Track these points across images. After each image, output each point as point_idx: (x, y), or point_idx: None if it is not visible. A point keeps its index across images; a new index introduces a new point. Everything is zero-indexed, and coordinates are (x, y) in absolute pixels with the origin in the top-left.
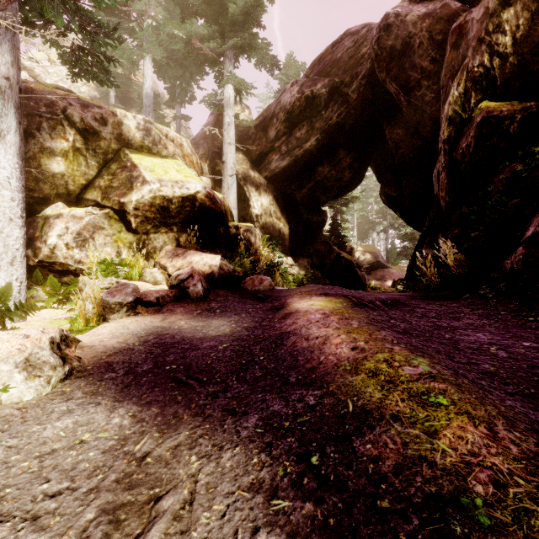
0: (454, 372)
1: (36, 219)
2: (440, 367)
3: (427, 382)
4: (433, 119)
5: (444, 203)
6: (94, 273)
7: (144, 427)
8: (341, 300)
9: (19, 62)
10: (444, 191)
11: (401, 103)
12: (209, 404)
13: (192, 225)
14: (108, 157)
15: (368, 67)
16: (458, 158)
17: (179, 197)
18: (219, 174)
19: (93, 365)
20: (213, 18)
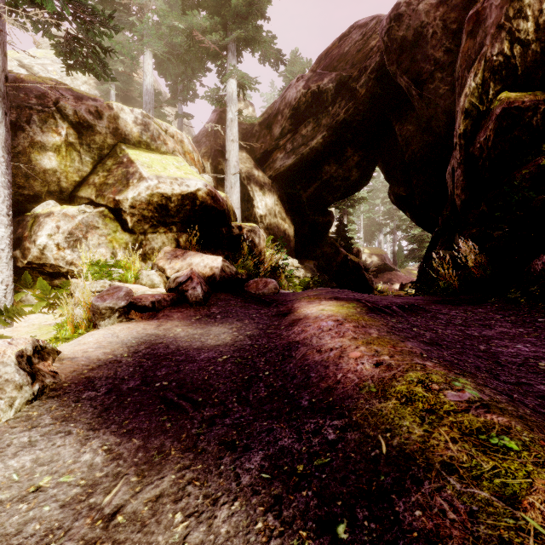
0: (508, 398)
1: (26, 218)
2: (490, 391)
3: (481, 414)
4: (447, 113)
5: (459, 201)
6: (84, 275)
7: (120, 467)
8: (354, 305)
9: (5, 48)
10: (459, 189)
11: (412, 97)
12: (203, 434)
13: (192, 225)
14: (103, 153)
15: (377, 61)
16: (475, 153)
17: (179, 195)
18: (222, 173)
19: (70, 382)
20: (215, 9)
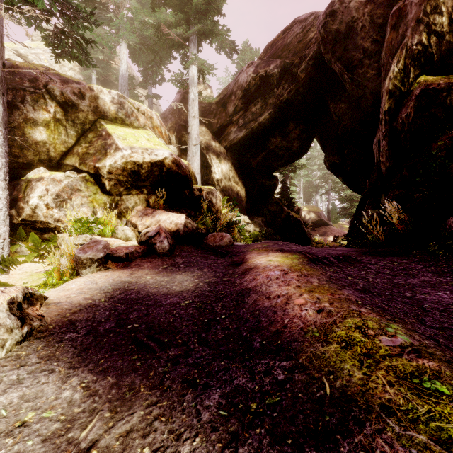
0: (435, 342)
1: (20, 182)
2: (419, 336)
3: (413, 359)
4: (374, 93)
5: (384, 168)
6: (68, 231)
7: (95, 403)
8: (297, 256)
9: (3, 40)
10: (384, 157)
11: (344, 80)
12: (168, 372)
13: (160, 187)
14: (85, 127)
15: (315, 50)
16: (398, 127)
17: (149, 162)
18: (185, 144)
19: (55, 324)
20: (179, 7)
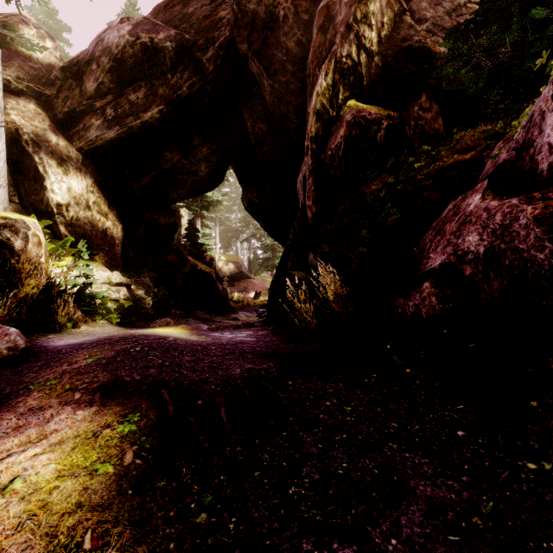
0: None
1: None
2: None
3: None
4: (299, 113)
5: (311, 214)
6: None
7: None
8: (132, 423)
9: None
10: (311, 200)
11: (264, 88)
12: None
13: None
14: None
15: (227, 36)
16: (327, 161)
17: None
18: None
19: None
20: None
